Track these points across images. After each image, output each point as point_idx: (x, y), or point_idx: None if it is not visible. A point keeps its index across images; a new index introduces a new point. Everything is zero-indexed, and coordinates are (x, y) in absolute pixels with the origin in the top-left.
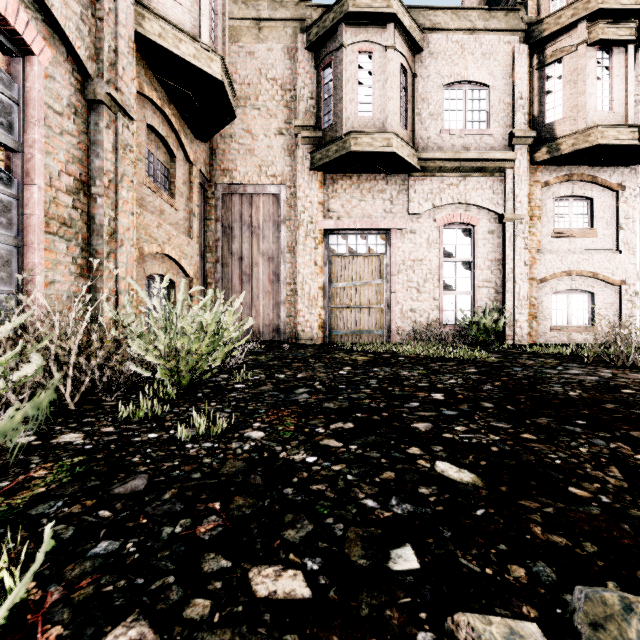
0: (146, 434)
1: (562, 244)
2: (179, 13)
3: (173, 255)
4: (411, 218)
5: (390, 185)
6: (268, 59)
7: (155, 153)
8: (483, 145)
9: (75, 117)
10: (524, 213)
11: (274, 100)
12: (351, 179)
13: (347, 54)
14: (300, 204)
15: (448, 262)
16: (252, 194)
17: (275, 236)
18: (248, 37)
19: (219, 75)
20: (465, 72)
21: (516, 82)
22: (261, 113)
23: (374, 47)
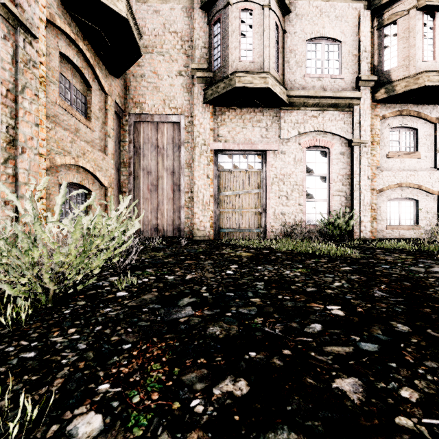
0: None
1: (395, 163)
2: None
3: (88, 167)
4: (281, 142)
5: (265, 116)
6: (170, 16)
7: (71, 80)
8: (336, 86)
9: None
10: (367, 139)
11: (175, 48)
12: (235, 111)
13: (232, 11)
14: (195, 130)
15: (309, 176)
16: (158, 122)
17: (176, 155)
18: None
19: (124, 13)
20: (323, 30)
21: (361, 38)
22: (165, 58)
23: (254, 6)
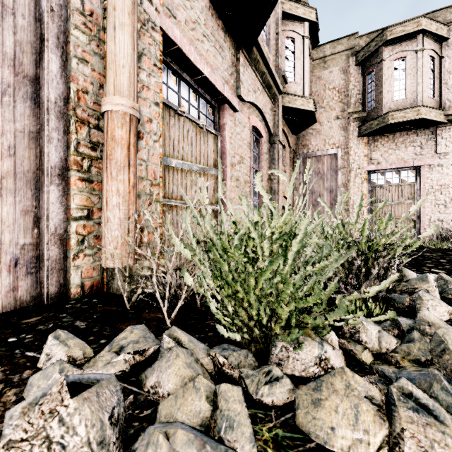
0: None
1: None
2: (295, 87)
3: (286, 196)
4: (438, 156)
5: (419, 136)
6: (330, 77)
7: None
8: None
9: (268, 152)
10: None
11: (333, 100)
12: (388, 137)
13: (385, 64)
14: (351, 158)
15: None
16: (319, 156)
17: (334, 178)
18: (318, 69)
19: (312, 108)
20: None
21: None
22: (325, 109)
23: (406, 53)
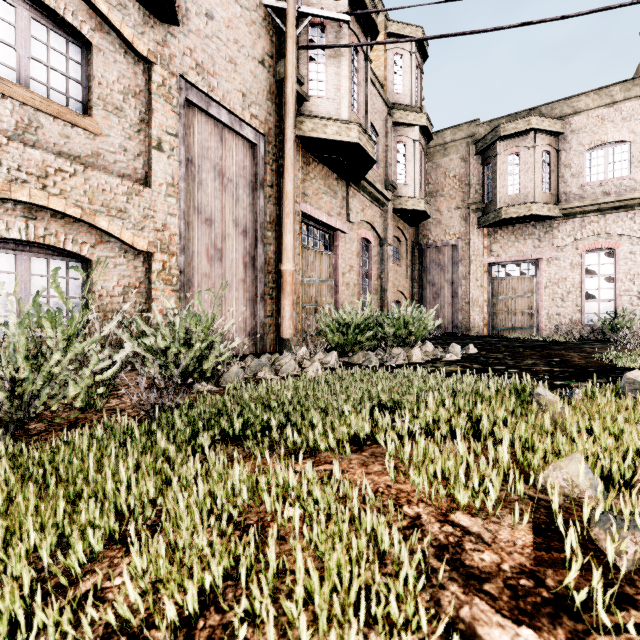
0: None
1: None
2: (406, 189)
3: (401, 290)
4: (556, 249)
5: (538, 229)
6: (450, 165)
7: (393, 245)
8: (623, 188)
9: (377, 254)
10: None
11: (454, 189)
12: (507, 229)
13: (500, 158)
14: (471, 250)
15: (591, 278)
16: (440, 246)
17: (455, 270)
18: (438, 156)
19: (423, 207)
20: (605, 137)
21: None
22: (446, 198)
23: (520, 149)
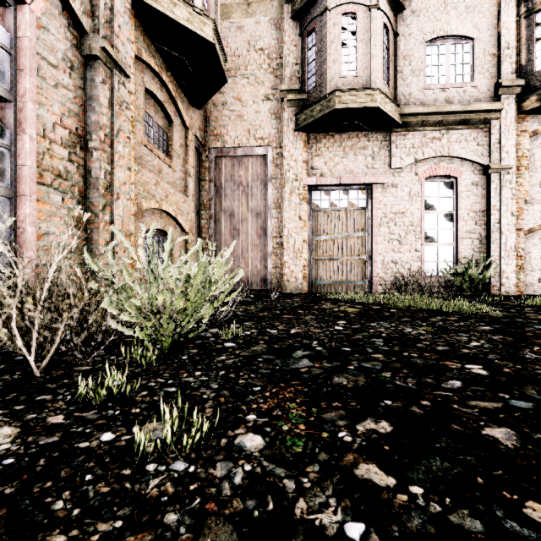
0: (99, 433)
1: None
2: None
3: (170, 211)
4: (392, 172)
5: (371, 142)
6: (256, 31)
7: (154, 117)
8: (467, 97)
9: (71, 72)
10: (511, 163)
11: (261, 69)
12: (333, 138)
13: (331, 17)
14: (285, 163)
15: (430, 214)
16: (241, 156)
17: (262, 194)
18: (238, 13)
19: (211, 38)
20: (448, 27)
21: (502, 32)
22: (250, 81)
23: (357, 8)
